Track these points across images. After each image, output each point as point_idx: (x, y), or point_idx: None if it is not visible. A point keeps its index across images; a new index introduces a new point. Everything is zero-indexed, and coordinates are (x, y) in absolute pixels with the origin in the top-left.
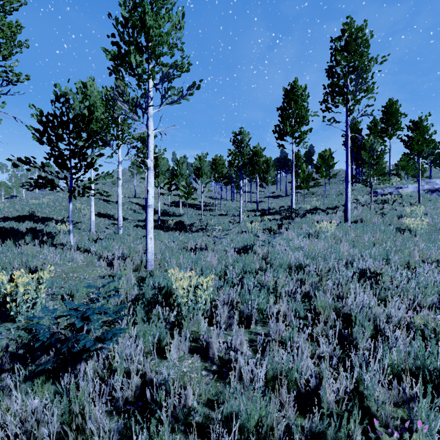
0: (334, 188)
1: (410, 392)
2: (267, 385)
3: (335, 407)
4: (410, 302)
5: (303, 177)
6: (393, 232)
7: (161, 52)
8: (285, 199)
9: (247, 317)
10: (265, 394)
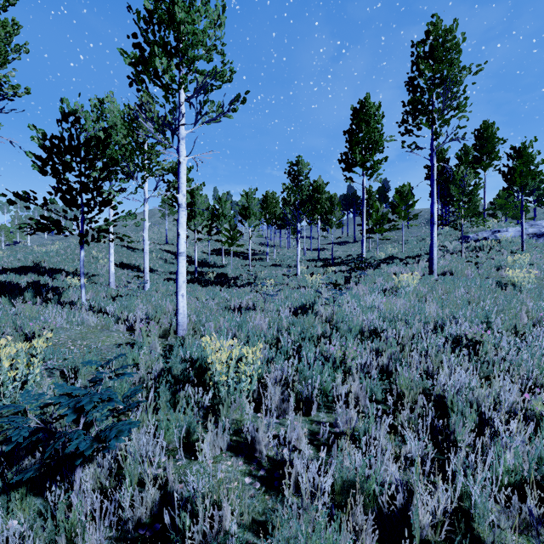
0: (414, 233)
1: (537, 514)
2: (335, 499)
3: (430, 533)
4: (522, 380)
5: (376, 218)
6: (492, 287)
7: (195, 55)
8: (353, 246)
9: (307, 400)
10: (332, 512)
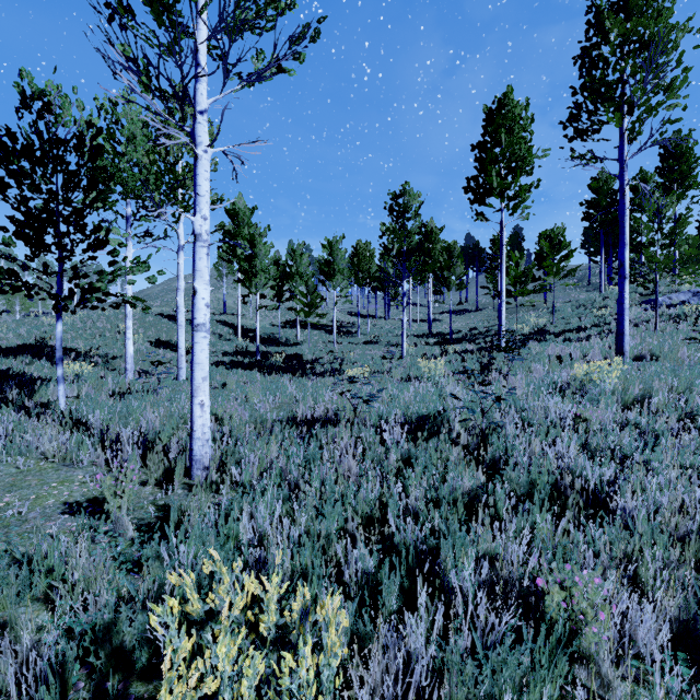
0: (560, 297)
1: None
2: None
3: None
4: None
5: (515, 274)
6: None
7: None
8: (476, 316)
9: None
10: None
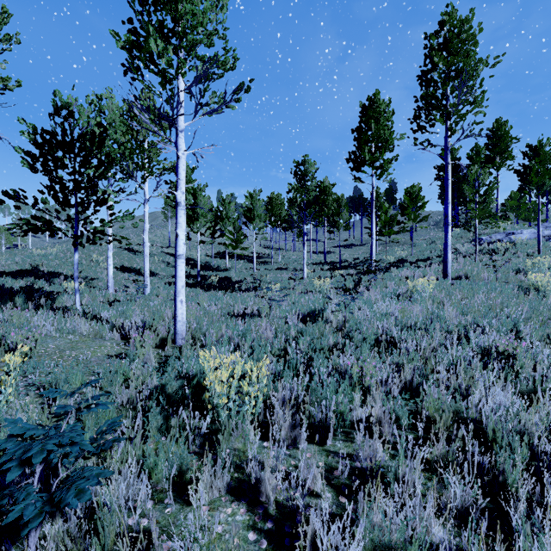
0: (422, 235)
1: None
2: None
3: None
4: None
5: (385, 219)
6: (514, 291)
7: (194, 38)
8: (360, 249)
9: (321, 425)
10: None
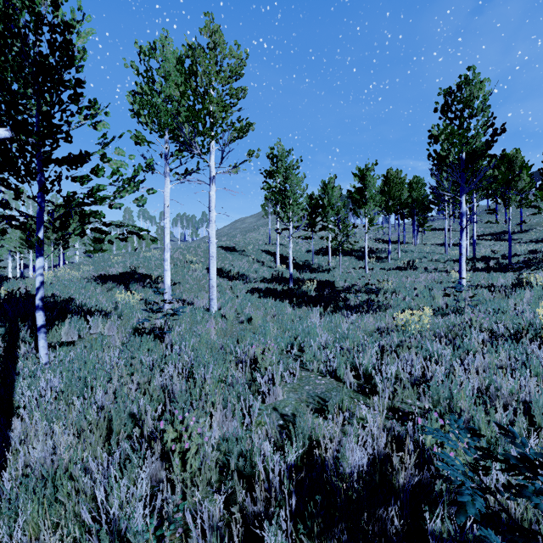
0: None
1: None
2: None
3: None
4: None
5: None
6: None
7: None
8: (521, 238)
9: None
10: None
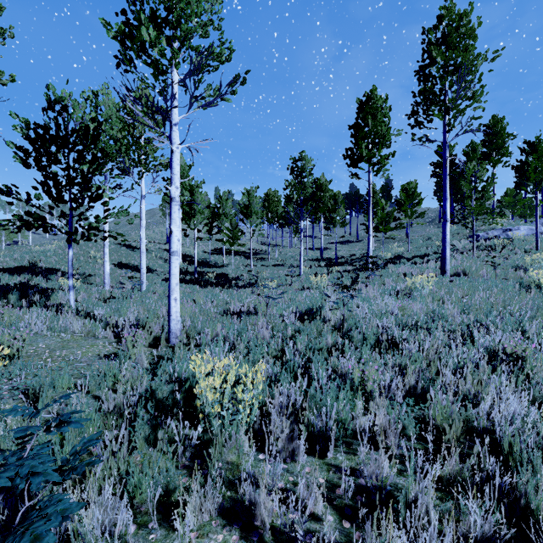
0: (418, 232)
1: None
2: None
3: None
4: None
5: (381, 216)
6: (515, 289)
7: (188, 28)
8: (356, 246)
9: (320, 434)
10: None
